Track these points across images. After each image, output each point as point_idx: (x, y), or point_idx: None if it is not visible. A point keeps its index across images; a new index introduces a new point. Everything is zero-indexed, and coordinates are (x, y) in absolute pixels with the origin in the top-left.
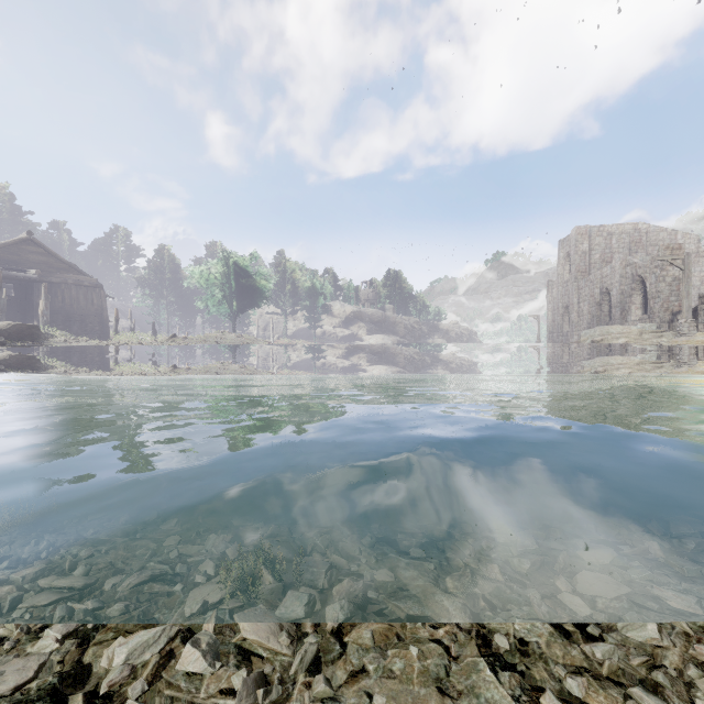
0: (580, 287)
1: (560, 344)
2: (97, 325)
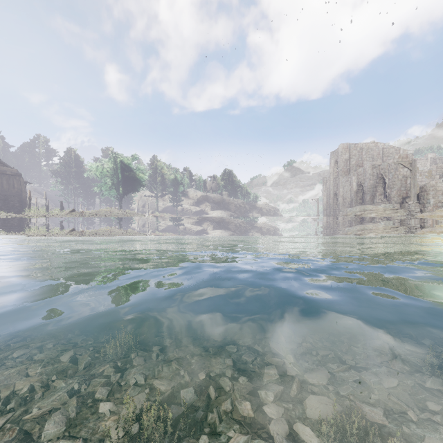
0: (344, 181)
1: (331, 217)
2: (17, 202)
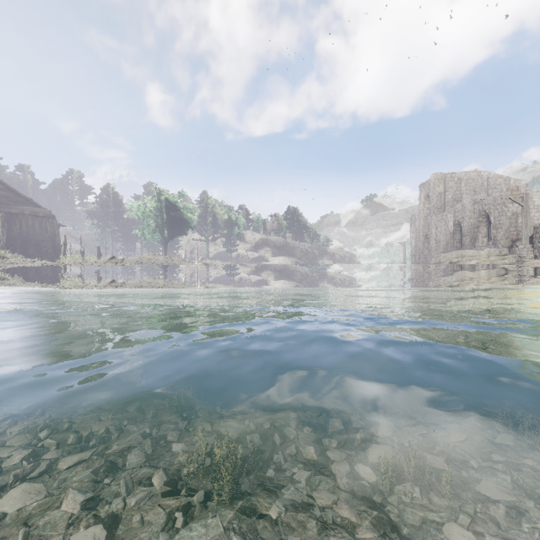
0: (437, 220)
1: (421, 264)
2: (50, 248)
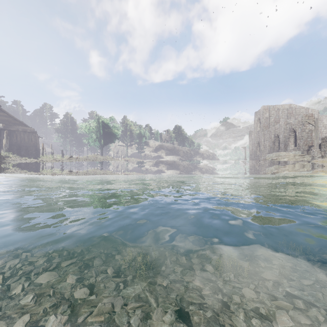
0: (264, 134)
1: (255, 160)
2: (34, 151)
